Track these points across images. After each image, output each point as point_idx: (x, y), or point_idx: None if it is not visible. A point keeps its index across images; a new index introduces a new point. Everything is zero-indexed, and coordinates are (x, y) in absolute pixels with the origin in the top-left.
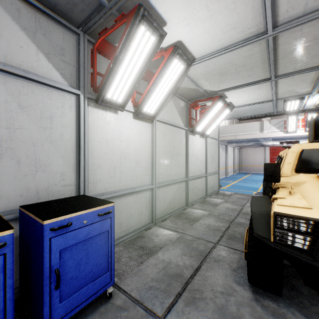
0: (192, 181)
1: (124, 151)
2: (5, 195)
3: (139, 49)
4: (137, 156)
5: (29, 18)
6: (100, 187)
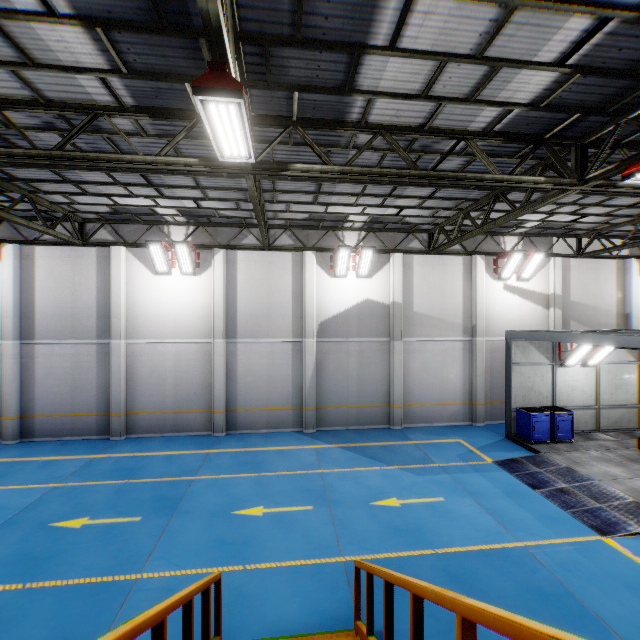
0: None
1: (574, 386)
2: (532, 402)
3: (584, 349)
4: (583, 388)
5: (537, 344)
6: (561, 403)
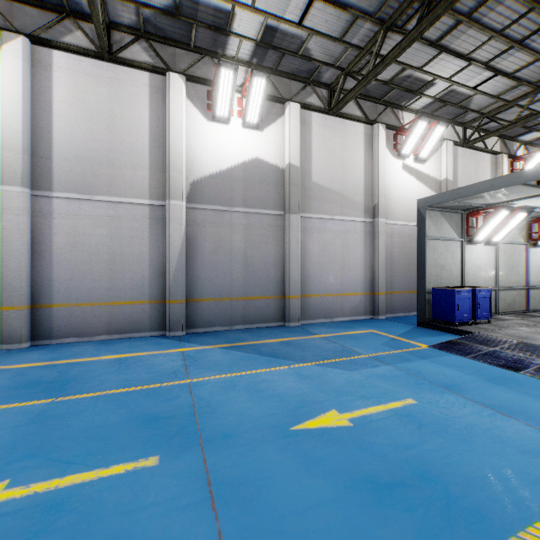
0: (532, 290)
1: (479, 265)
2: (444, 283)
3: (498, 218)
4: (486, 268)
5: (448, 217)
6: (469, 284)
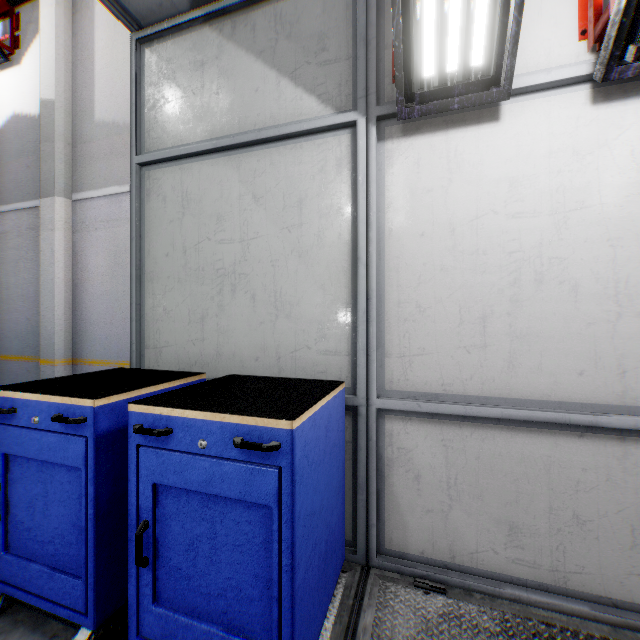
0: None
1: (534, 252)
2: (238, 353)
3: None
4: (627, 266)
5: (267, 27)
6: (424, 373)
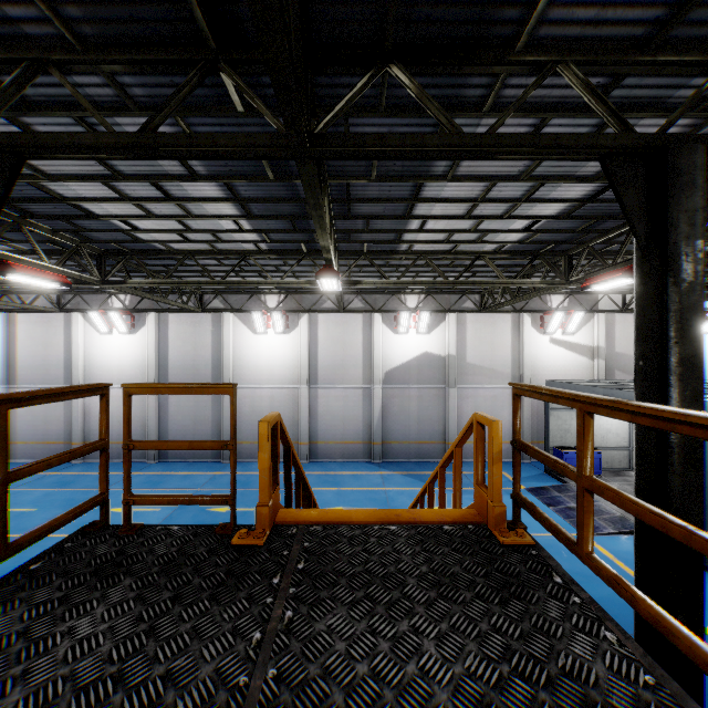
0: None
1: (609, 429)
2: (568, 442)
3: None
4: (617, 431)
5: None
6: (596, 444)
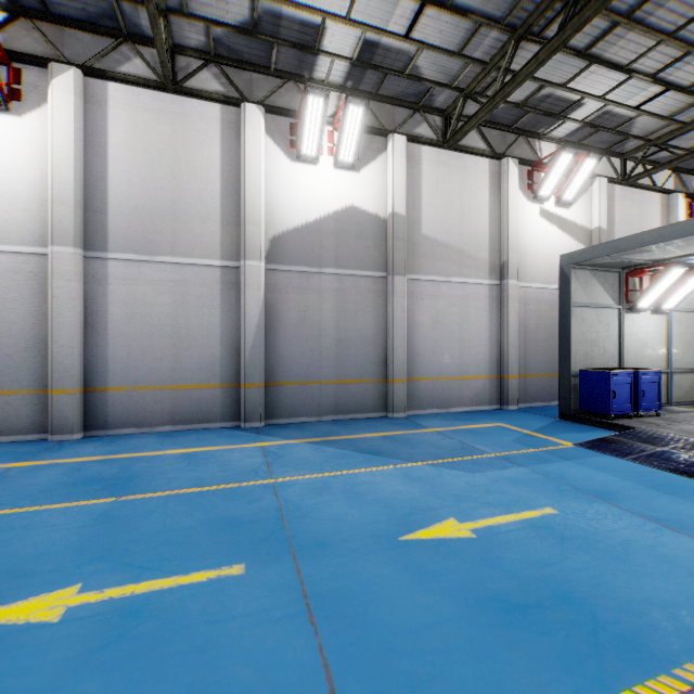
0: None
1: (643, 340)
2: (595, 363)
3: (670, 278)
4: (653, 344)
5: (602, 277)
6: (629, 365)
